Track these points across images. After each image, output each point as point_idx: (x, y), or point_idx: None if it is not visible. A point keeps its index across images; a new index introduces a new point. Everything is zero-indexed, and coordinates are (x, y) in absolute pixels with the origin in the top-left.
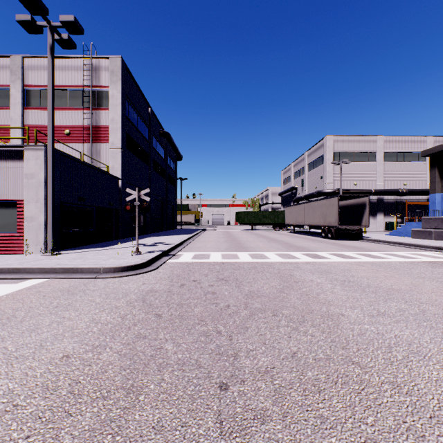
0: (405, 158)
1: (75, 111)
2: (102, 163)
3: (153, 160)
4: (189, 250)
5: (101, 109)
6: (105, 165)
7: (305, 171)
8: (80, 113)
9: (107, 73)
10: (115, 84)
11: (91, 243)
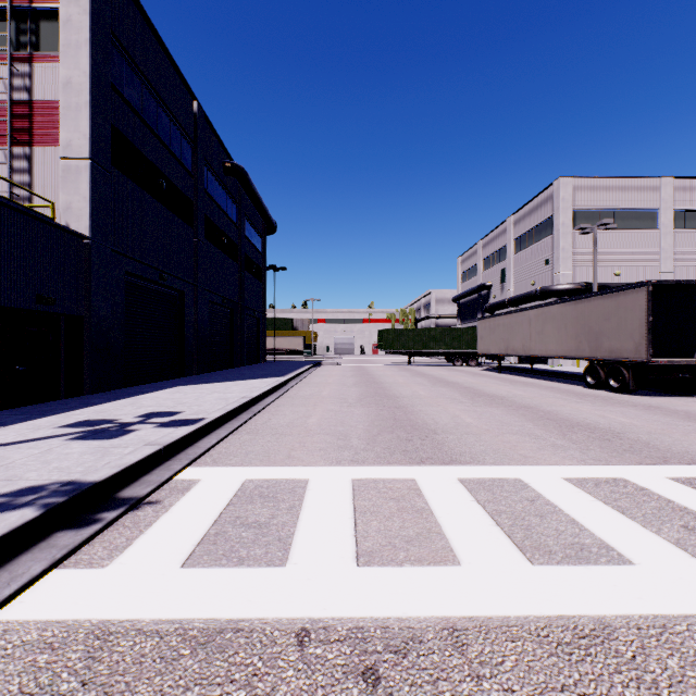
0: None
1: None
2: (22, 187)
3: (205, 219)
4: (236, 453)
5: (40, 57)
6: (38, 196)
7: (509, 253)
8: None
9: None
10: None
11: None
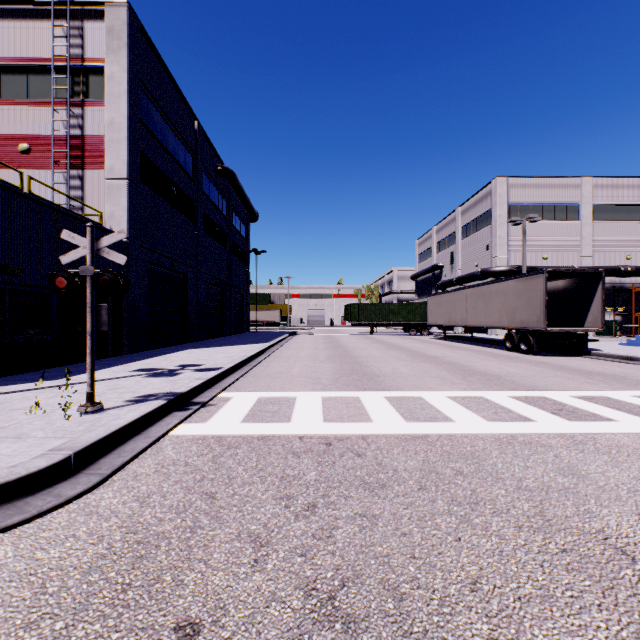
0: (628, 214)
1: (40, 107)
2: (83, 203)
3: (203, 215)
4: (249, 386)
5: (90, 103)
6: (93, 209)
7: (457, 238)
8: (49, 112)
9: (101, 35)
10: (115, 54)
11: (44, 366)
